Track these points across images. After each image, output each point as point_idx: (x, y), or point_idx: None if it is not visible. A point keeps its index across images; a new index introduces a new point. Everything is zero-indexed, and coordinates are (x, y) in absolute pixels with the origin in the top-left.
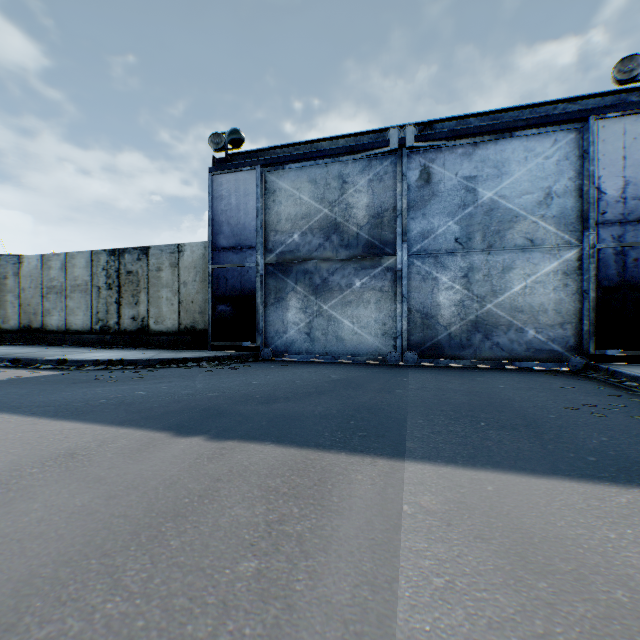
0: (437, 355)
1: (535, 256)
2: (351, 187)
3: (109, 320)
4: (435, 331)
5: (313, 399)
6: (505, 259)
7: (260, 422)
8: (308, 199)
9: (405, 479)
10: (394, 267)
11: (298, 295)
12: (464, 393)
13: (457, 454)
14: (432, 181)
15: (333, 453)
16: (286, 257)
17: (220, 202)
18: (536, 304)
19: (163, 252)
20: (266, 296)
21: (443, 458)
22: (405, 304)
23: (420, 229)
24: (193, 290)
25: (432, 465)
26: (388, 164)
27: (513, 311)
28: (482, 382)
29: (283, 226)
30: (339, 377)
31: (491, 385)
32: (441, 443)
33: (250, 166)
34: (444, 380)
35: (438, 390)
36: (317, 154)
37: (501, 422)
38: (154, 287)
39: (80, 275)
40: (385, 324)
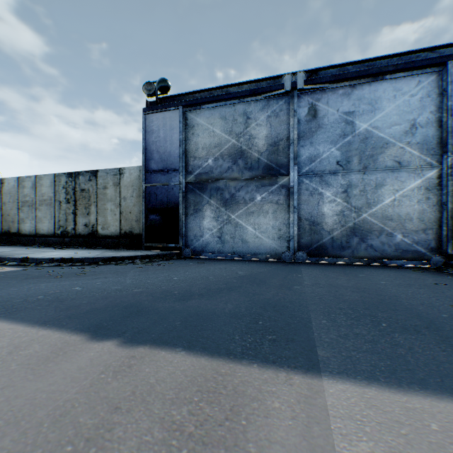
0: (322, 254)
1: (402, 175)
2: (253, 122)
3: (68, 226)
4: (320, 235)
5: (224, 295)
6: (377, 178)
7: (174, 322)
8: (219, 132)
9: (329, 408)
10: (287, 185)
11: (212, 207)
12: (353, 289)
13: (374, 367)
14: (318, 116)
15: (245, 364)
16: (202, 177)
17: (151, 135)
18: (403, 214)
19: (108, 174)
20: (187, 208)
21: (361, 373)
22: (296, 214)
23: (308, 154)
24: (131, 203)
25: (353, 384)
26: (283, 103)
27: (384, 219)
28: (364, 278)
29: (200, 153)
30: (245, 273)
31: (373, 281)
32: (352, 350)
33: (174, 107)
34: (332, 276)
35: (330, 286)
36: (226, 96)
37: (400, 322)
38: (101, 201)
39: (46, 192)
40: (280, 230)
